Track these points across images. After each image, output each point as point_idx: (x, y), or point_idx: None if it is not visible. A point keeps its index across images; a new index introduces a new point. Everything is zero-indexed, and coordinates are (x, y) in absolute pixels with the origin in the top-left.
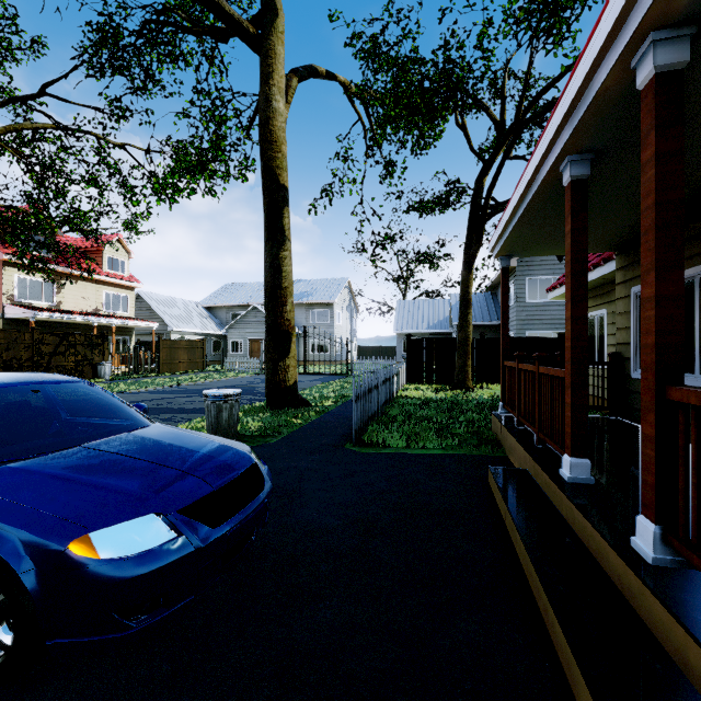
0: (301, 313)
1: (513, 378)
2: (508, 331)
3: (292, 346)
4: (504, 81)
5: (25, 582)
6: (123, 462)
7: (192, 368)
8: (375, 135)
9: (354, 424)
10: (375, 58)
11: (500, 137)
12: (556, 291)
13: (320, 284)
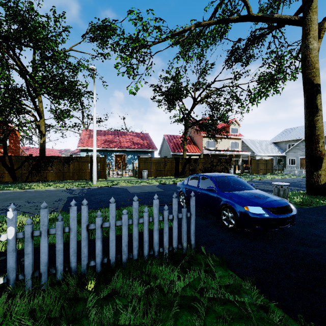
0: None
1: None
2: None
3: (323, 164)
4: None
5: (236, 212)
6: (251, 196)
7: (266, 172)
8: None
9: None
10: None
11: None
12: None
13: None
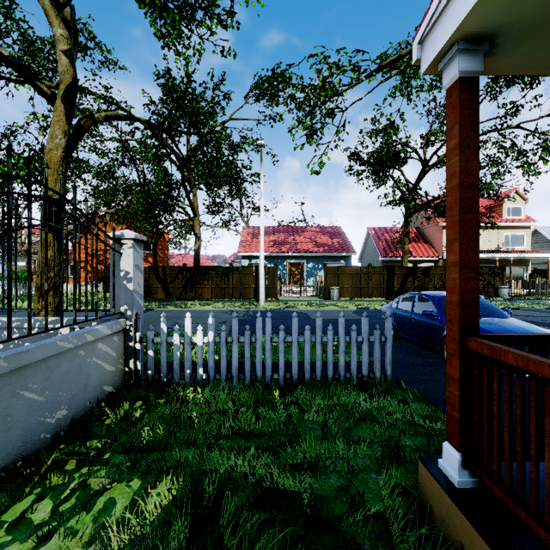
0: None
1: None
2: None
3: None
4: None
5: None
6: (493, 325)
7: None
8: None
9: None
10: None
11: None
12: None
13: None
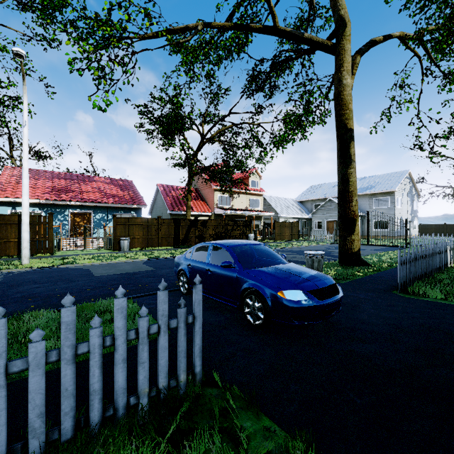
0: (365, 201)
1: None
2: None
3: (356, 227)
4: None
5: (267, 300)
6: (286, 273)
7: (291, 238)
8: (431, 58)
9: (399, 278)
10: (427, 10)
11: None
12: None
13: (381, 178)
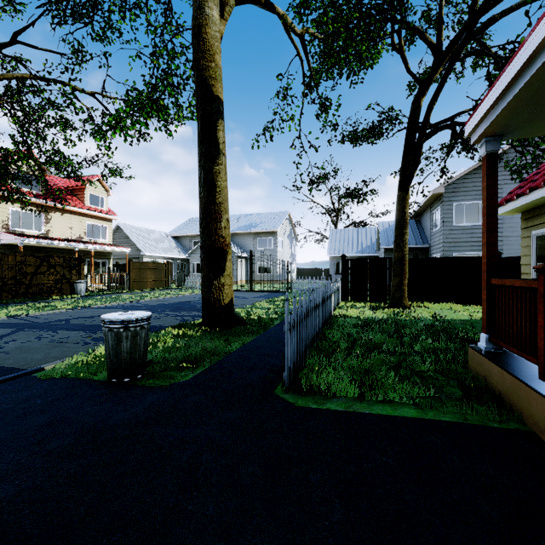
0: (250, 241)
1: (519, 303)
2: (496, 238)
3: (228, 264)
4: (441, 2)
5: None
6: None
7: (158, 286)
8: (311, 73)
9: (287, 362)
10: None
11: (436, 58)
12: (511, 204)
13: (265, 216)
